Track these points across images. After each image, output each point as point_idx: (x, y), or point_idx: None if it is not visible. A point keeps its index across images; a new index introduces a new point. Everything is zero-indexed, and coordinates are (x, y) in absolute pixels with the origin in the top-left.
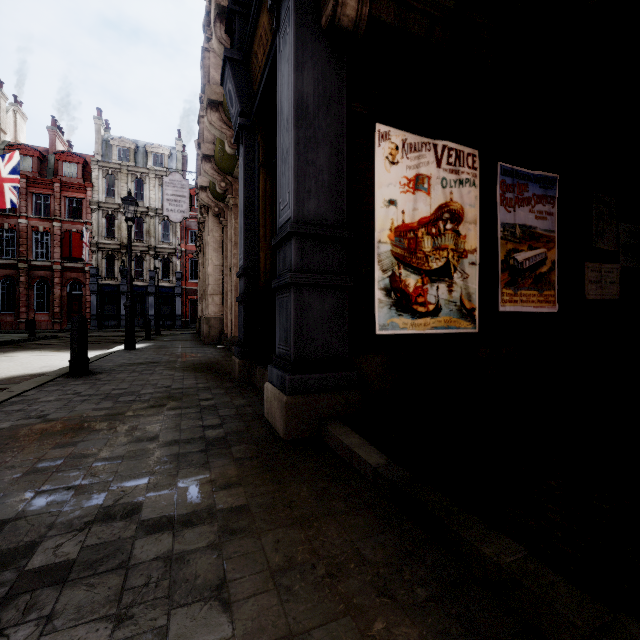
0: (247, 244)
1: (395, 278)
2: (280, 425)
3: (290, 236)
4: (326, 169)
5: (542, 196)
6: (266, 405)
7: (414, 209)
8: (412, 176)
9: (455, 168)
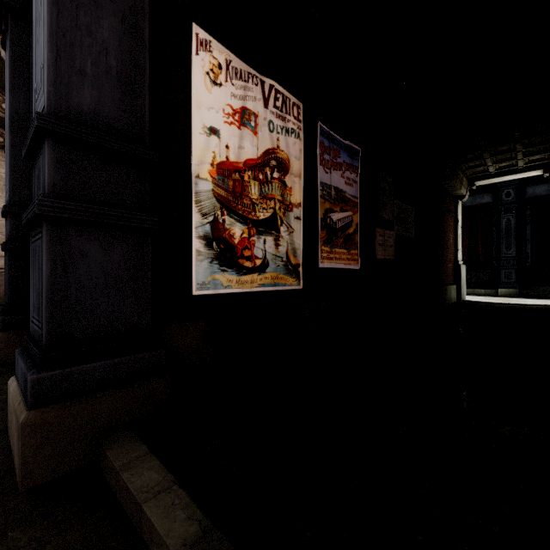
0: (16, 171)
1: (218, 225)
2: (16, 462)
3: (43, 138)
4: (114, 50)
5: (350, 164)
6: (8, 416)
7: (240, 147)
8: (238, 107)
9: (282, 114)
